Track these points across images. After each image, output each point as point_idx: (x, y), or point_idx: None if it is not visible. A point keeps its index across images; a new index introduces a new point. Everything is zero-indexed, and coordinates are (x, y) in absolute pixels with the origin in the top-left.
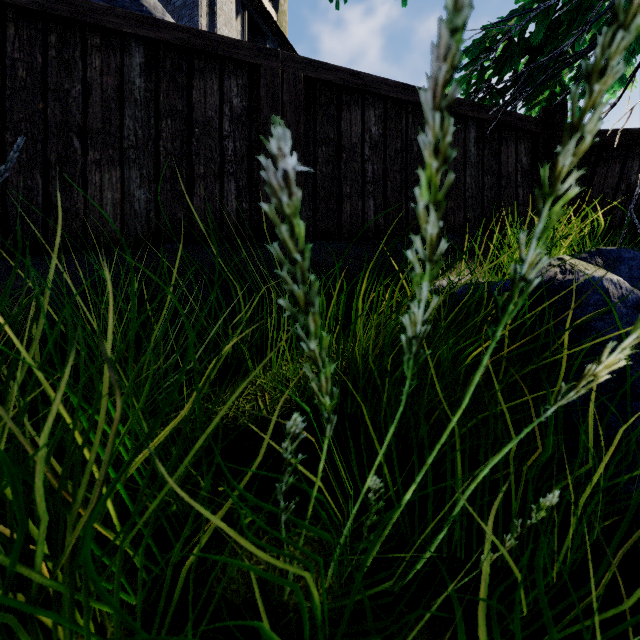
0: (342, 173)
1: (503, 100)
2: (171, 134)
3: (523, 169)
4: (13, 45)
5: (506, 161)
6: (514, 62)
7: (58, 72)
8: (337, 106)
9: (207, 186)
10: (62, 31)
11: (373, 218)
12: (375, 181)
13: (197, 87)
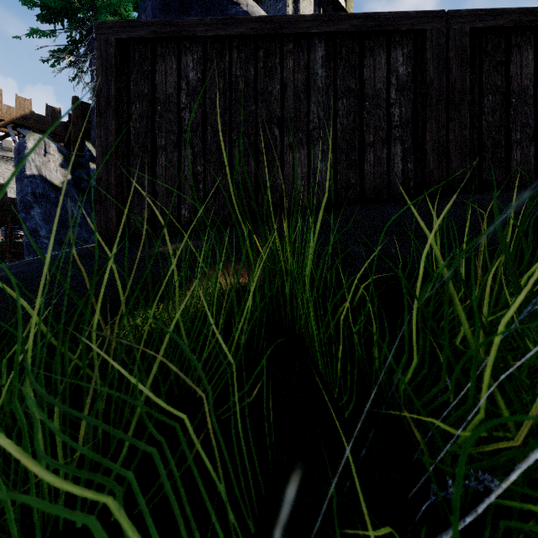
0: (510, 119)
1: None
2: (346, 111)
3: None
4: (236, 66)
5: None
6: None
7: (264, 79)
8: (505, 50)
9: (375, 152)
10: (267, 46)
11: None
12: None
13: (367, 65)
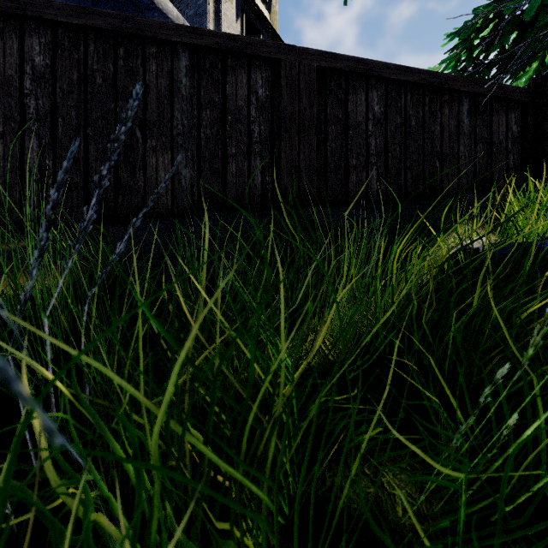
0: (349, 148)
1: (489, 74)
2: (209, 122)
3: (513, 136)
4: (93, 59)
5: (497, 130)
6: (504, 38)
7: (125, 78)
8: (344, 90)
9: (238, 164)
10: (128, 45)
11: (376, 186)
12: (377, 153)
13: (230, 82)
